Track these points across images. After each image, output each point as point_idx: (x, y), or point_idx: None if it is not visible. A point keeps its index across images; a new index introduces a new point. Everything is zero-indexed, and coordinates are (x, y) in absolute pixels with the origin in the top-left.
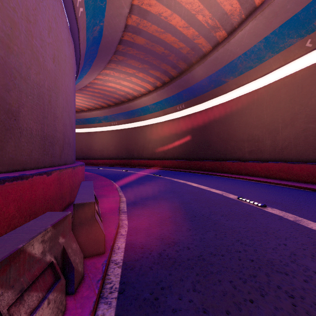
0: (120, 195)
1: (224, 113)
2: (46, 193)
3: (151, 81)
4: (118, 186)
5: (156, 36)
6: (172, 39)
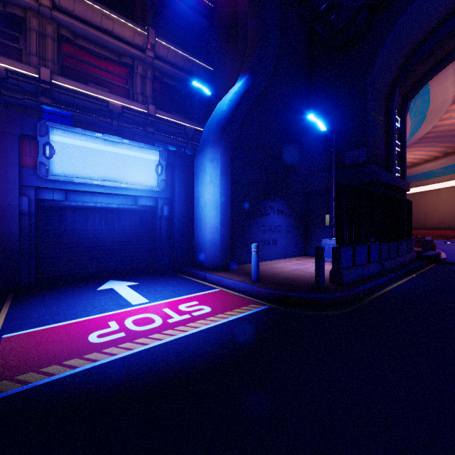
0: None
1: None
2: None
3: (439, 150)
4: None
5: (448, 129)
6: None
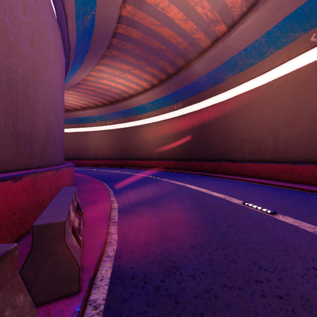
0: (112, 201)
1: (223, 112)
2: (11, 204)
3: (147, 78)
4: (111, 190)
5: (152, 30)
6: (169, 33)
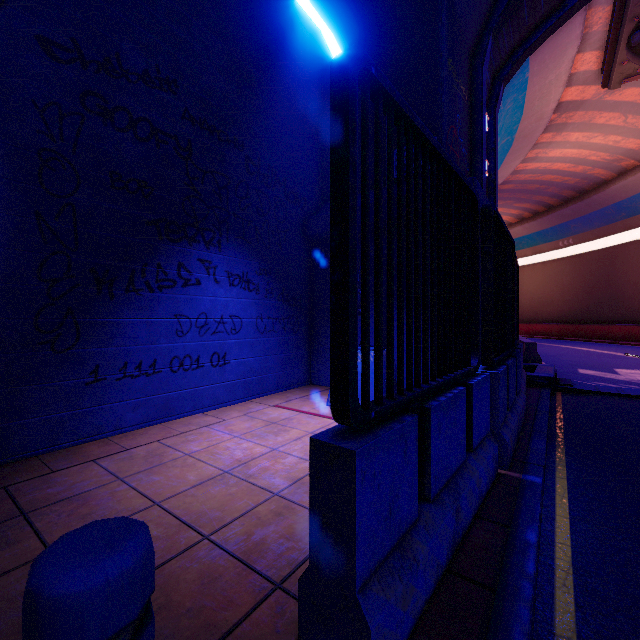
0: None
1: None
2: None
3: (514, 213)
4: None
5: (529, 180)
6: (551, 177)
